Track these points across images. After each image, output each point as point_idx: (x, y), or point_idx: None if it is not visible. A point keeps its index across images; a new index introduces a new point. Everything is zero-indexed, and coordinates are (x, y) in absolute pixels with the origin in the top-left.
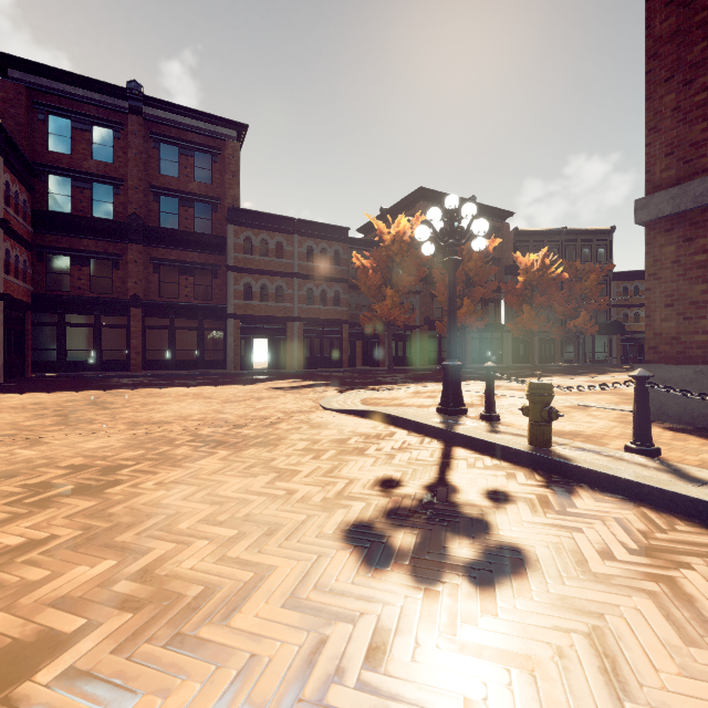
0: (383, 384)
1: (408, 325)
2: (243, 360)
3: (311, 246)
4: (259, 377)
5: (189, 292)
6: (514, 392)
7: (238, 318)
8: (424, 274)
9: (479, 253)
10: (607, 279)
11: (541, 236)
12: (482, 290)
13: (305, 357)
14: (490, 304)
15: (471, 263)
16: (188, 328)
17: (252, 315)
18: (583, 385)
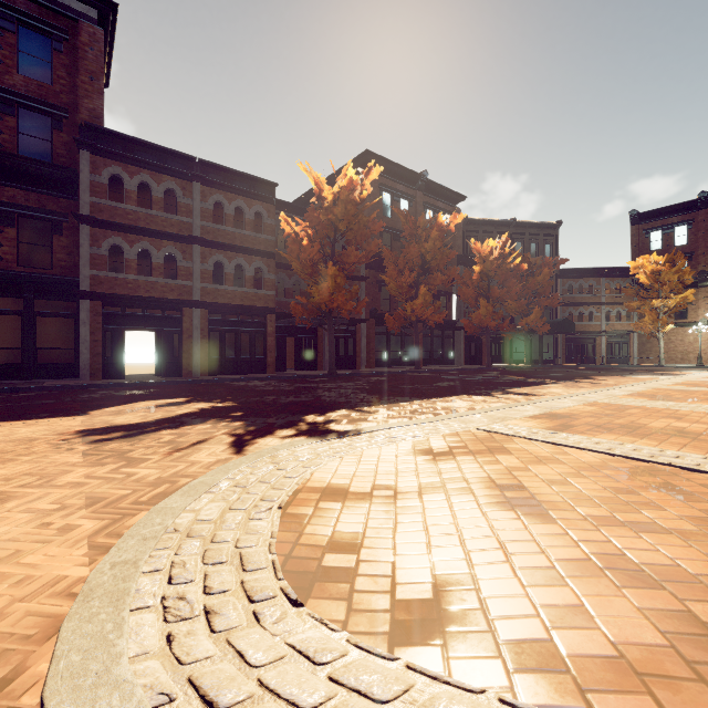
0: (330, 408)
1: (352, 319)
2: (109, 363)
3: (221, 201)
4: (115, 394)
5: (7, 253)
6: (634, 439)
7: (98, 298)
8: (377, 249)
9: (438, 232)
10: (554, 276)
11: (490, 226)
12: (442, 276)
13: (212, 359)
14: (441, 298)
15: (429, 244)
16: (3, 311)
17: (123, 295)
18: (677, 408)
